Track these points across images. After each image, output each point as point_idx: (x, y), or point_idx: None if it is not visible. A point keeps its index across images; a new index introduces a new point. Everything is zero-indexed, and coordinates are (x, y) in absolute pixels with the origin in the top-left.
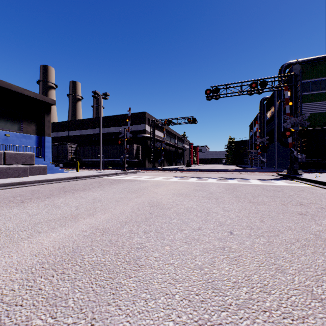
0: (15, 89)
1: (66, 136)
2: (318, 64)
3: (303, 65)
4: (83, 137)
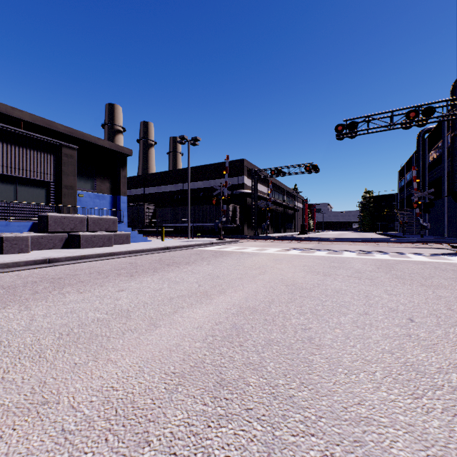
0: (89, 140)
1: (141, 194)
2: None
3: None
4: (162, 195)
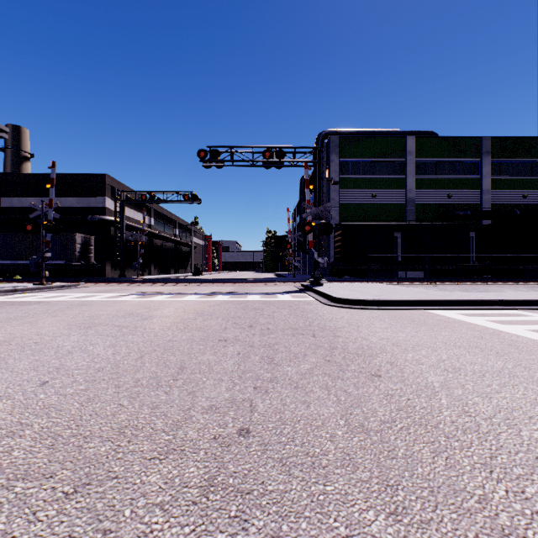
0: None
1: None
2: (358, 140)
3: (343, 138)
4: None
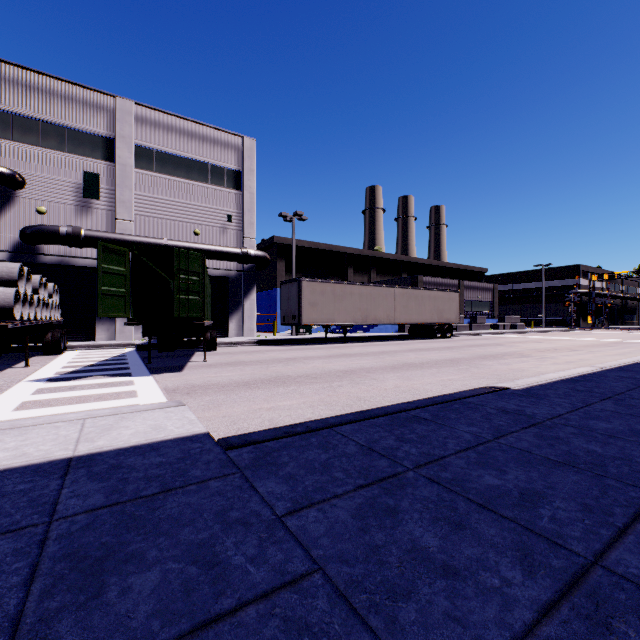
0: (470, 269)
1: None
2: None
3: None
4: None
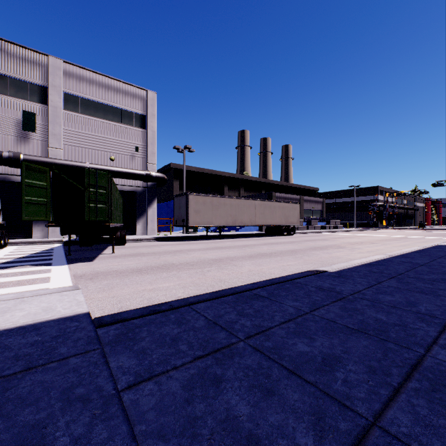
0: (307, 188)
1: None
2: None
3: None
4: None
